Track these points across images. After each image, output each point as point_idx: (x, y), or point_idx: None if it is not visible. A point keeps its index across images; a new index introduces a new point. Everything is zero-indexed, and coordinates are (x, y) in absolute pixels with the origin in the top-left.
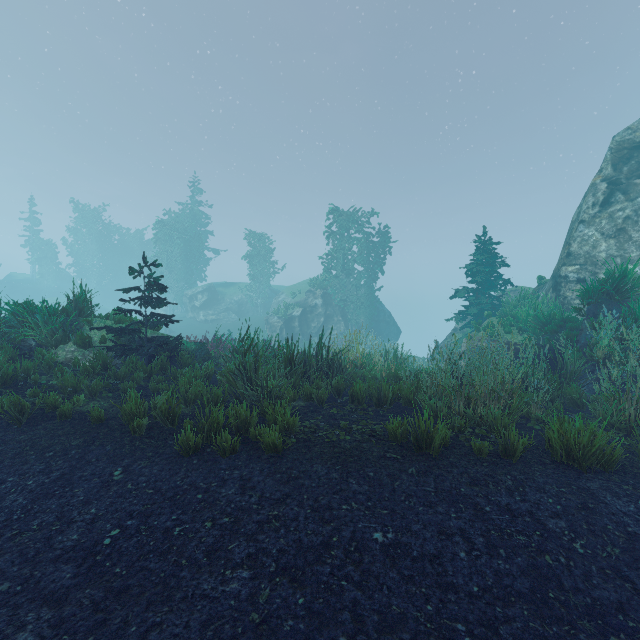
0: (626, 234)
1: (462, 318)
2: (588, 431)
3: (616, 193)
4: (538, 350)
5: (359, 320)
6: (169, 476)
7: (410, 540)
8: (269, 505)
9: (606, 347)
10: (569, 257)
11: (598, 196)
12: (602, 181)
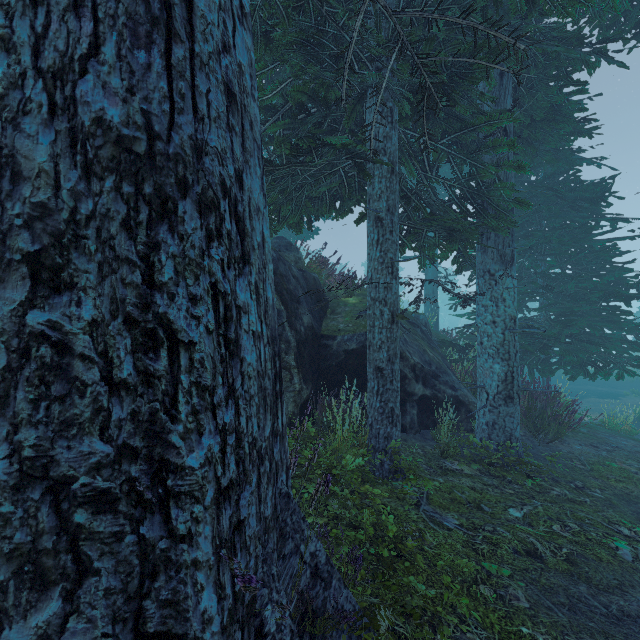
0: None
1: None
2: None
3: None
4: None
5: None
6: (564, 380)
7: (611, 386)
8: (586, 383)
9: None
10: None
11: None
12: None
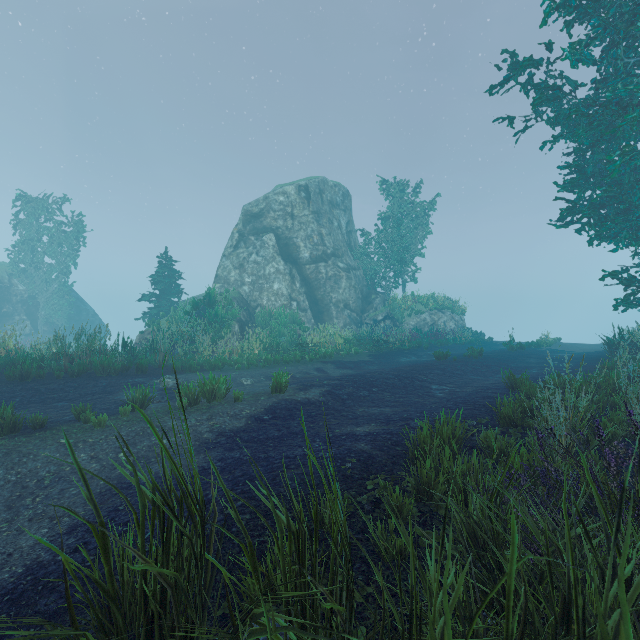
0: (244, 268)
1: (150, 317)
2: (108, 361)
3: (241, 242)
4: (172, 337)
5: (53, 319)
6: None
7: None
8: None
9: (188, 332)
10: (217, 278)
11: (233, 241)
12: (237, 232)
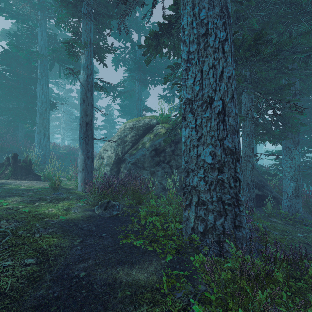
0: None
1: None
2: None
3: None
4: None
5: None
6: None
7: None
8: None
9: None
10: None
11: None
12: None
